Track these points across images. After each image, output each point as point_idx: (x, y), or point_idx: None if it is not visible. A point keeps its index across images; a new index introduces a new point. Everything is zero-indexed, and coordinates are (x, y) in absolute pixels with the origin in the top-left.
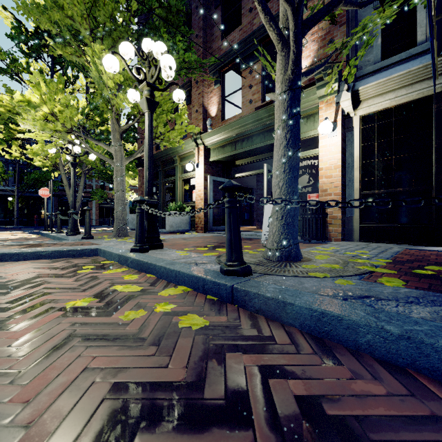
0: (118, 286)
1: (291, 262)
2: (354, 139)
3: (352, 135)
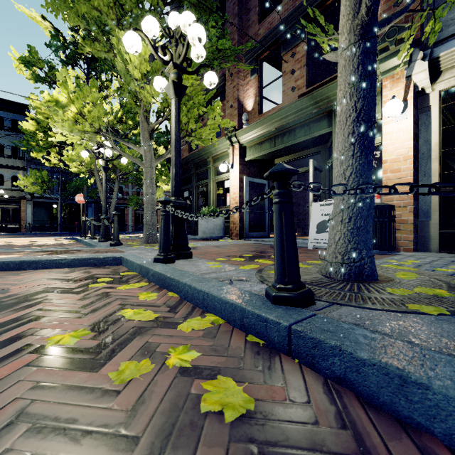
0: (128, 310)
1: (364, 282)
2: (431, 122)
3: (428, 117)
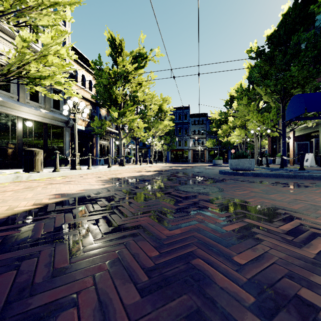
0: None
1: None
2: None
3: None
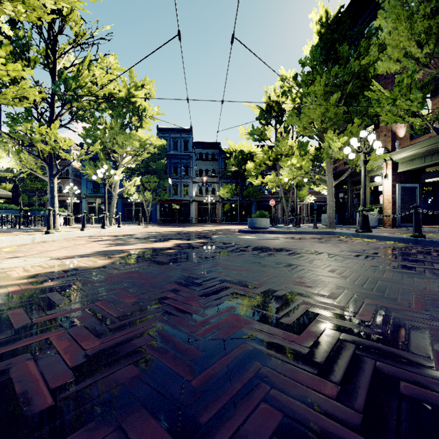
0: (366, 240)
1: None
2: None
3: None
